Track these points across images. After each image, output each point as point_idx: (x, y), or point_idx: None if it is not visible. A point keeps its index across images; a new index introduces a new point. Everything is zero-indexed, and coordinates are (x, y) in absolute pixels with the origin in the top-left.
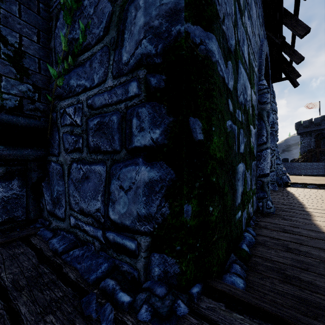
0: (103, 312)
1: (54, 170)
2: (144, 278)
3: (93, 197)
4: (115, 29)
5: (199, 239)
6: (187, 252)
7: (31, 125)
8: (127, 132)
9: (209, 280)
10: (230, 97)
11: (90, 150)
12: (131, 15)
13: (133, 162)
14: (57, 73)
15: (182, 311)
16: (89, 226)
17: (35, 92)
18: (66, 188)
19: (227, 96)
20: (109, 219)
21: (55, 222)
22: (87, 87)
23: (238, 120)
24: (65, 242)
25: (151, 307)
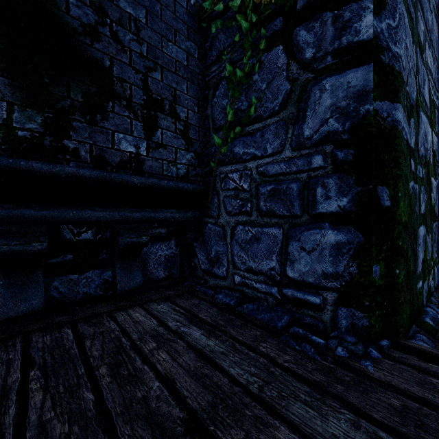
0: (304, 347)
1: (212, 231)
2: (331, 329)
3: (266, 257)
4: (294, 106)
5: (386, 298)
6: (376, 308)
7: (195, 190)
8: (310, 200)
9: (396, 338)
10: (412, 156)
11: (262, 214)
12: (315, 96)
13: (317, 226)
14: (222, 142)
15: (375, 355)
16: (260, 283)
17: (196, 158)
18: (229, 248)
19: (410, 157)
20: (287, 277)
21: (212, 280)
22: (258, 156)
23: (419, 177)
24: (232, 298)
25: (346, 349)
